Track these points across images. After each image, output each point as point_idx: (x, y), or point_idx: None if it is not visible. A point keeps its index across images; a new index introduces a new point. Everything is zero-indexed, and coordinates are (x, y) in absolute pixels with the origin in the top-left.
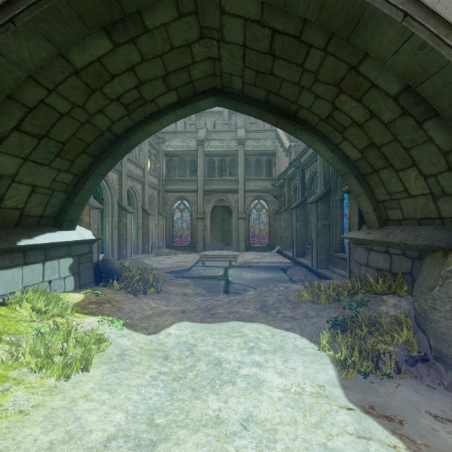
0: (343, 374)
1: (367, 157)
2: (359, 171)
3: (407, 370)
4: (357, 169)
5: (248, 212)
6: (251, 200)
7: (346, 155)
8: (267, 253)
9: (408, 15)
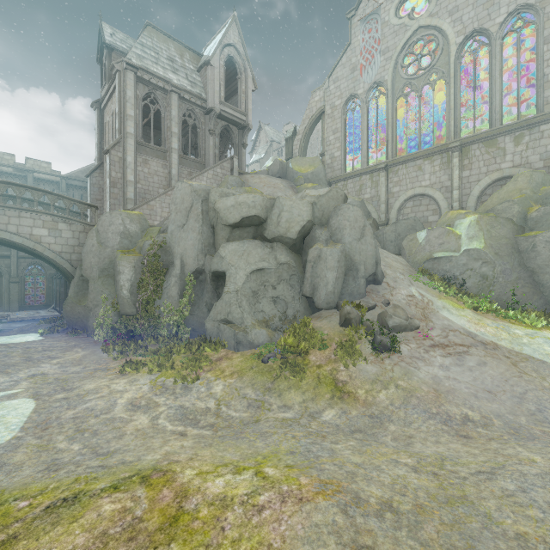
0: (41, 335)
1: (65, 273)
2: (66, 276)
3: (62, 332)
4: (65, 275)
5: (22, 276)
6: (26, 265)
7: (60, 270)
8: (43, 311)
9: (50, 259)
